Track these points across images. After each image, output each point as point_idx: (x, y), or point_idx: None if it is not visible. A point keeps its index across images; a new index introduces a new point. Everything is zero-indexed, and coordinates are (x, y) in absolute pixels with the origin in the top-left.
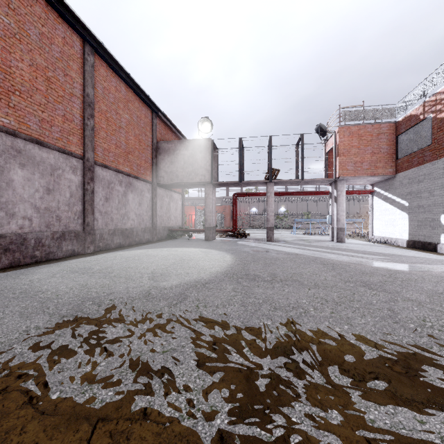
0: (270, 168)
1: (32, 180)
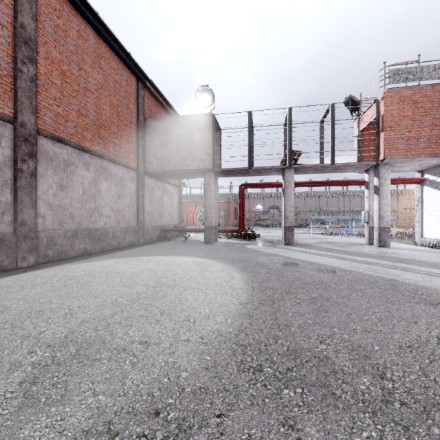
0: (289, 150)
1: None
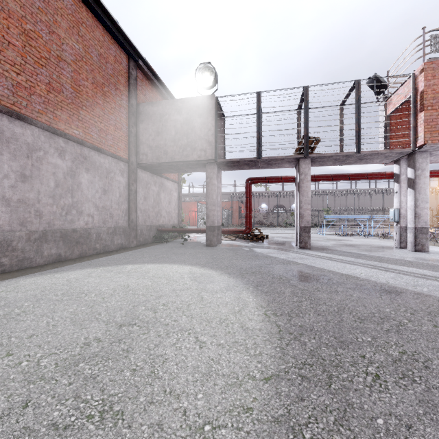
0: (306, 136)
1: None
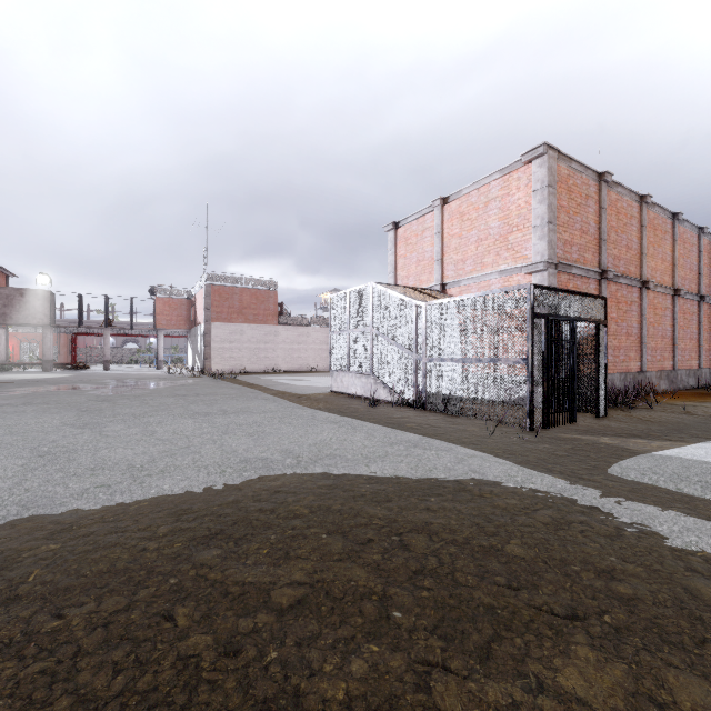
0: (106, 319)
1: None
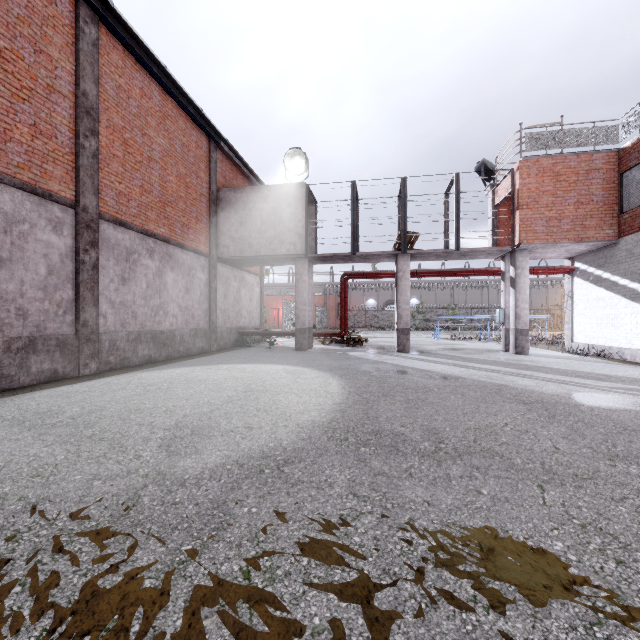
0: (404, 231)
1: None
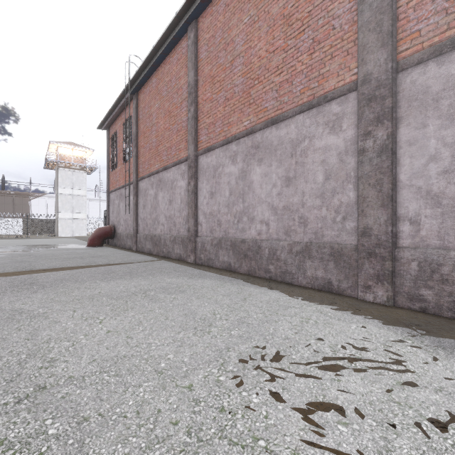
0: None
1: (269, 173)
